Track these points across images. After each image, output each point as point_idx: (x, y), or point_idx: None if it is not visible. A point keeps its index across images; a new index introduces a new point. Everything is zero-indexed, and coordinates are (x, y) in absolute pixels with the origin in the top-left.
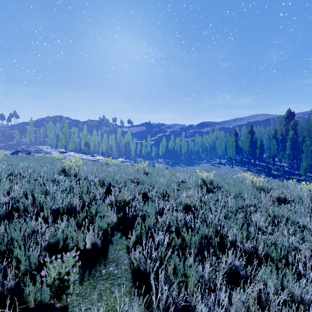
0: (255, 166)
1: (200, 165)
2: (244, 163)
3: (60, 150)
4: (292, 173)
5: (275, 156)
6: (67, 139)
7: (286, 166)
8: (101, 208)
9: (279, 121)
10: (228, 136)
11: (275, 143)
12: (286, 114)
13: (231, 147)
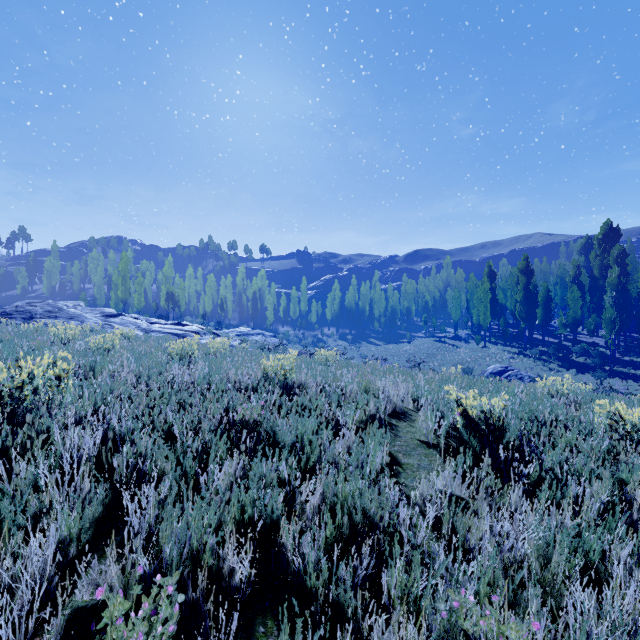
0: (534, 344)
1: (413, 342)
2: (510, 338)
3: (105, 312)
4: (616, 361)
5: (577, 322)
6: (127, 285)
7: (601, 345)
8: None
9: (582, 247)
10: (473, 279)
11: (578, 295)
12: (602, 232)
13: (480, 303)
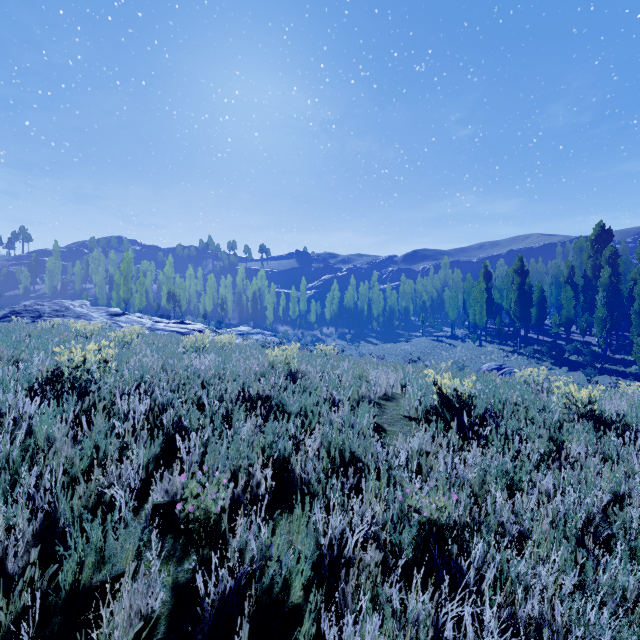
0: (529, 343)
1: (410, 342)
2: (505, 337)
3: (110, 311)
4: (608, 359)
5: (571, 322)
6: (129, 285)
7: (594, 343)
8: (110, 552)
9: (577, 247)
10: (470, 279)
11: (572, 295)
12: (595, 234)
13: (477, 303)
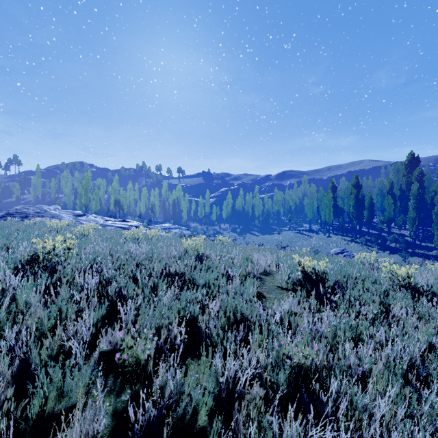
0: (362, 235)
1: (281, 234)
2: (346, 230)
3: (75, 213)
4: (417, 246)
5: (391, 220)
6: (88, 195)
7: (407, 235)
8: (68, 388)
9: (395, 169)
10: (322, 191)
11: (392, 202)
12: (408, 160)
13: (326, 207)
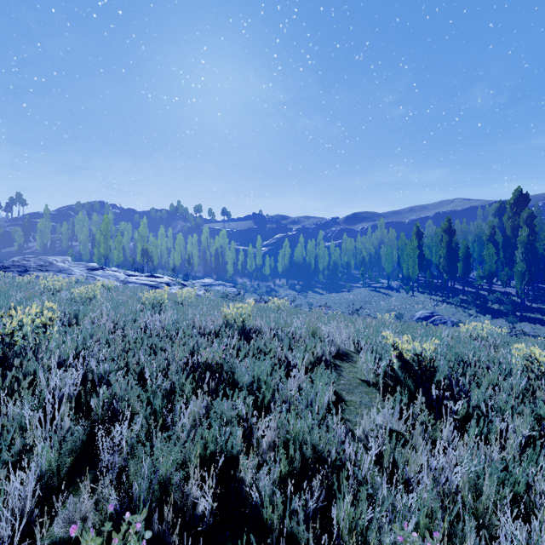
0: (456, 293)
1: (352, 292)
2: (435, 288)
3: (89, 265)
4: (526, 308)
5: (492, 275)
6: (108, 243)
7: (513, 294)
8: None
9: (496, 210)
10: (403, 238)
11: (493, 251)
12: (514, 198)
13: (409, 258)
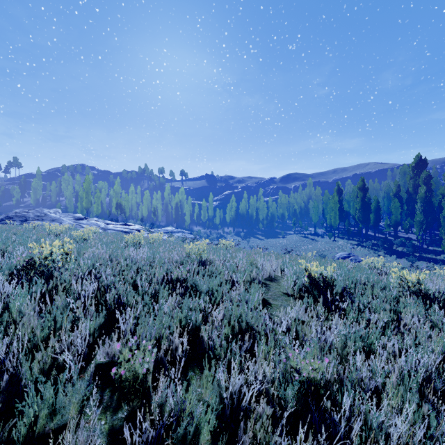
0: (368, 239)
1: (286, 238)
2: (352, 234)
3: (75, 216)
4: (424, 250)
5: (398, 224)
6: (89, 198)
7: (414, 239)
8: (60, 406)
9: (402, 172)
10: (327, 194)
11: (398, 205)
12: (415, 162)
13: (332, 210)
